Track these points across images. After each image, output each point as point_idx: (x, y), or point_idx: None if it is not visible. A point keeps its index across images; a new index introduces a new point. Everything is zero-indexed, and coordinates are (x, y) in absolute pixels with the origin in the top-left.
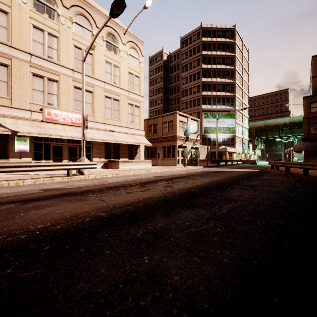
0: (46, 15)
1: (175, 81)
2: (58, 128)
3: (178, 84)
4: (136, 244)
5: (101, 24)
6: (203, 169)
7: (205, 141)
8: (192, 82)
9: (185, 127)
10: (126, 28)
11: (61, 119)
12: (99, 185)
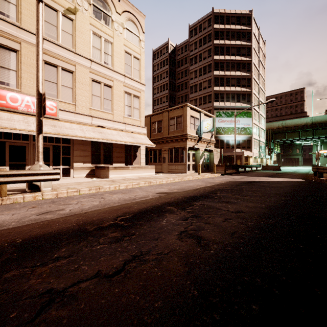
0: None
1: (182, 77)
2: (16, 118)
3: (185, 80)
4: None
5: None
6: (225, 178)
7: (217, 144)
8: (203, 77)
9: (197, 124)
10: None
11: (22, 106)
12: (23, 228)
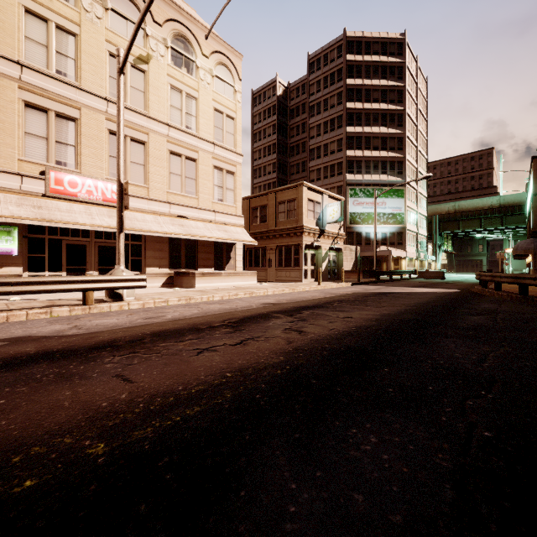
0: None
1: (298, 134)
2: (77, 209)
3: (303, 138)
4: None
5: (163, 15)
6: (354, 289)
7: (351, 239)
8: (329, 135)
9: (318, 210)
10: (209, 27)
11: (82, 193)
12: (142, 327)
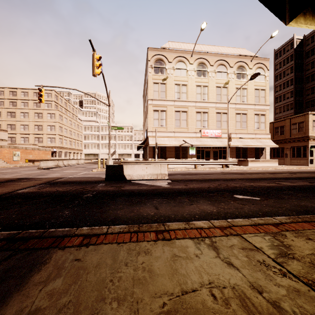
0: (202, 76)
1: (313, 67)
2: (208, 140)
3: None
4: (273, 181)
5: (233, 63)
6: None
7: None
8: None
9: None
10: (252, 54)
11: (209, 135)
12: (245, 172)
